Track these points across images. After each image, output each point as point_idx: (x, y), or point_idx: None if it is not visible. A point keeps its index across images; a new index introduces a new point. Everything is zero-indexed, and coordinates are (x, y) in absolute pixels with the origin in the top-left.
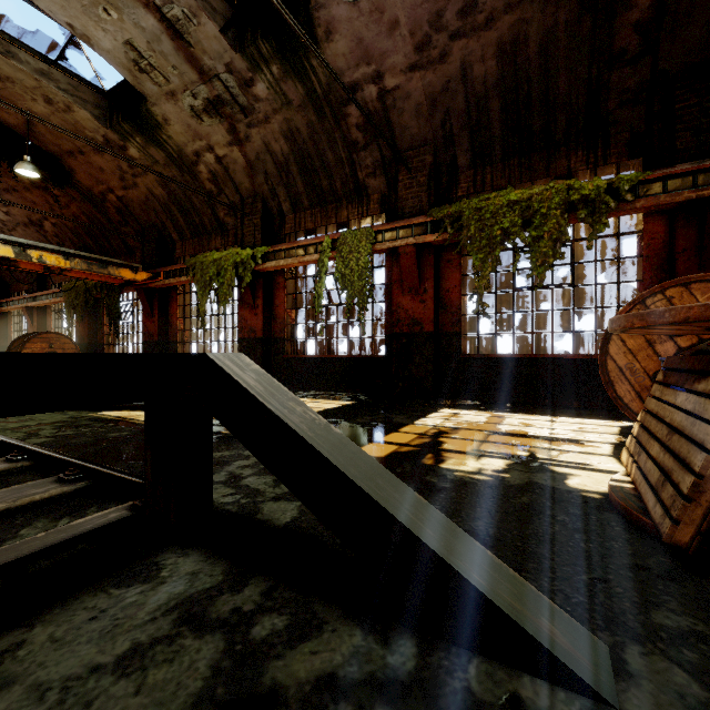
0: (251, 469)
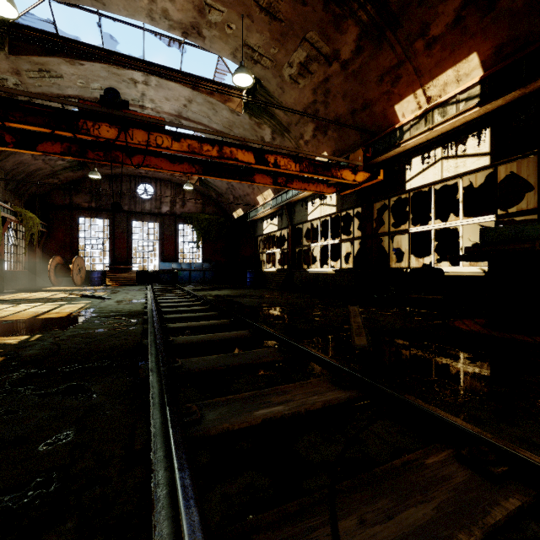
0: (133, 288)
